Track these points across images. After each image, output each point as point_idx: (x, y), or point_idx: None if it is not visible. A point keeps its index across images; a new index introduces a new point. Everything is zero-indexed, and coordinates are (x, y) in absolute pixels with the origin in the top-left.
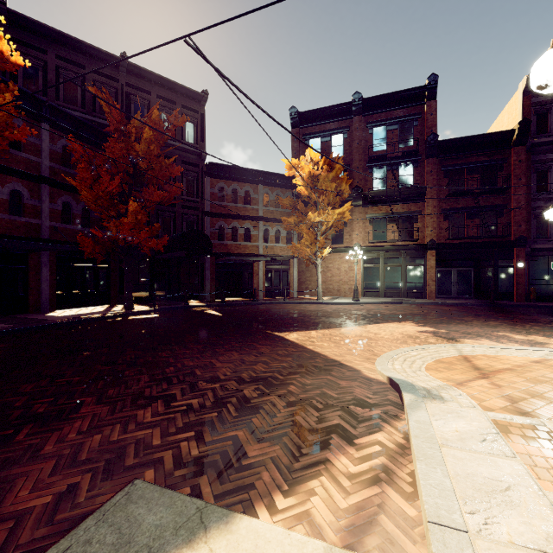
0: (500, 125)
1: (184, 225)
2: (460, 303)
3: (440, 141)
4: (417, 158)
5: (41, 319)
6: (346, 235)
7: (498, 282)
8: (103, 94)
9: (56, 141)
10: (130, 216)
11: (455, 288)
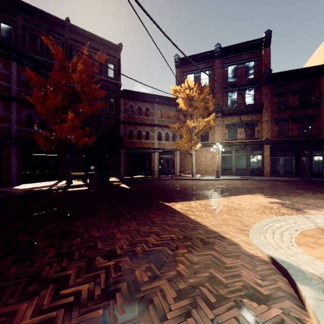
0: (311, 64)
1: (107, 129)
2: (288, 180)
3: (273, 73)
4: (257, 85)
5: (7, 191)
6: (211, 135)
7: (312, 166)
8: (51, 42)
9: (21, 73)
10: (68, 122)
11: (282, 169)
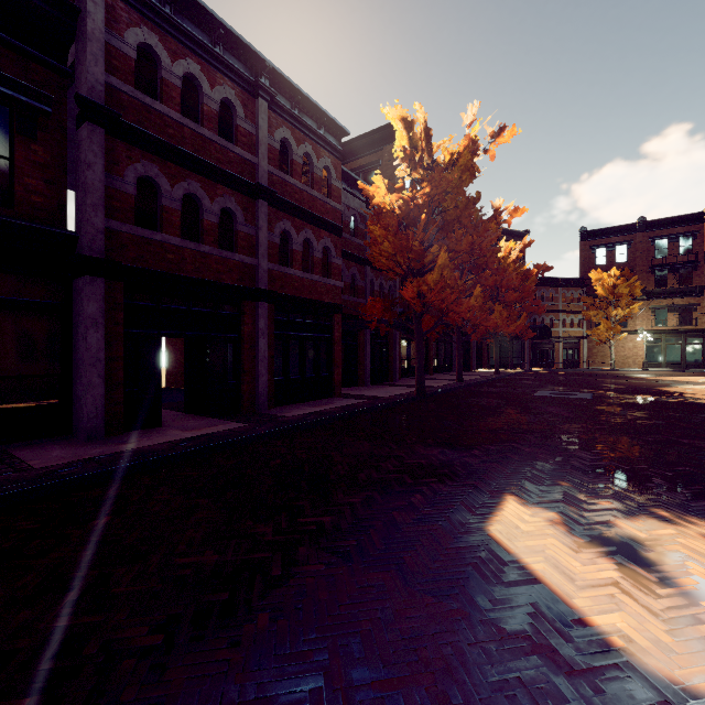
0: None
1: None
2: None
3: None
4: (696, 264)
5: None
6: (630, 321)
7: None
8: None
9: None
10: (520, 321)
11: None
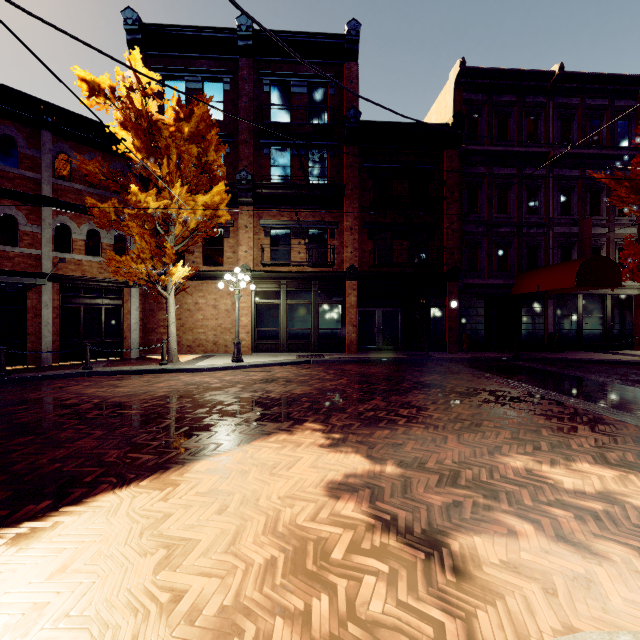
0: None
1: None
2: (390, 359)
3: (363, 122)
4: (333, 143)
5: None
6: (229, 251)
7: (430, 328)
8: None
9: None
10: None
11: (381, 335)
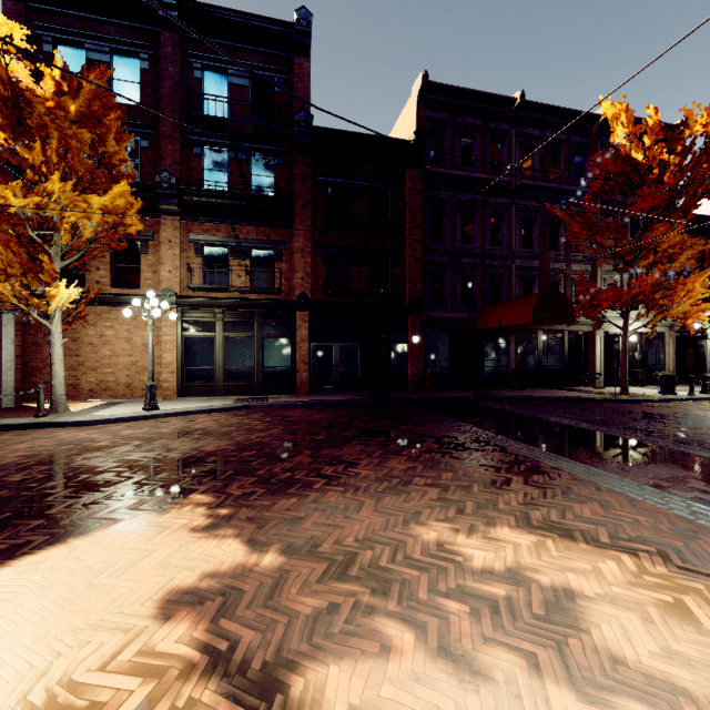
0: None
1: None
2: (343, 402)
3: (315, 127)
4: (281, 149)
5: None
6: (148, 271)
7: (392, 365)
8: None
9: None
10: None
11: (338, 374)
